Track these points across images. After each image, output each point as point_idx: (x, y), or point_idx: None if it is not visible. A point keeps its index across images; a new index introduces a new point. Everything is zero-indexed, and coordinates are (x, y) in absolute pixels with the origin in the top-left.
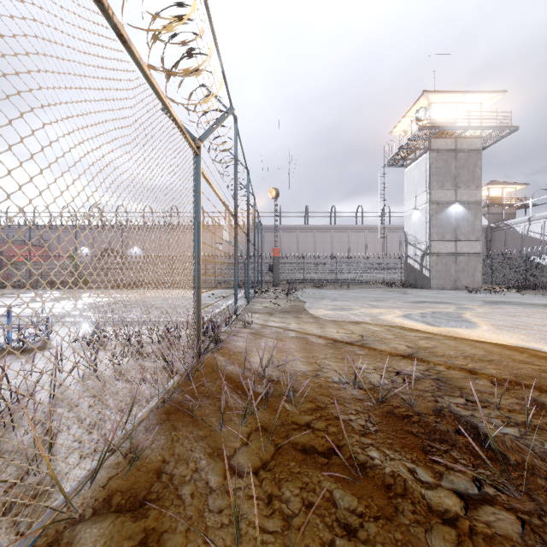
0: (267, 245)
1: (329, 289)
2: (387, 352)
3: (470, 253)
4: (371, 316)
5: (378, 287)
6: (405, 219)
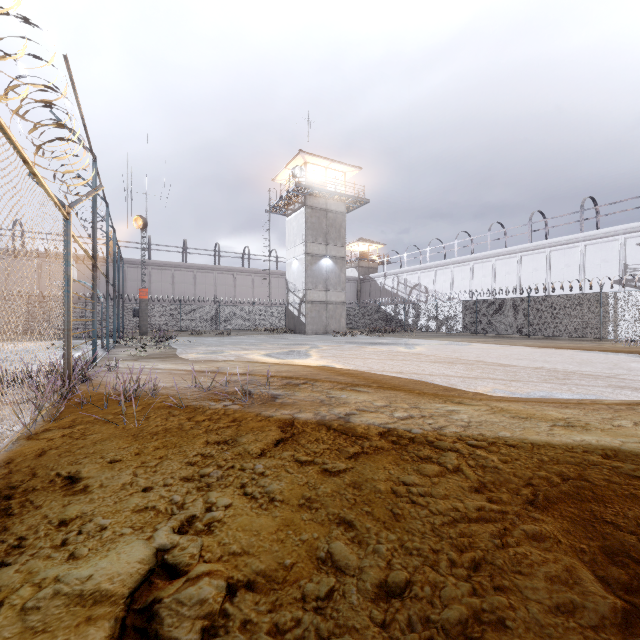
0: (131, 284)
1: (209, 336)
2: (230, 373)
3: (337, 302)
4: (237, 356)
5: (260, 333)
6: (287, 267)
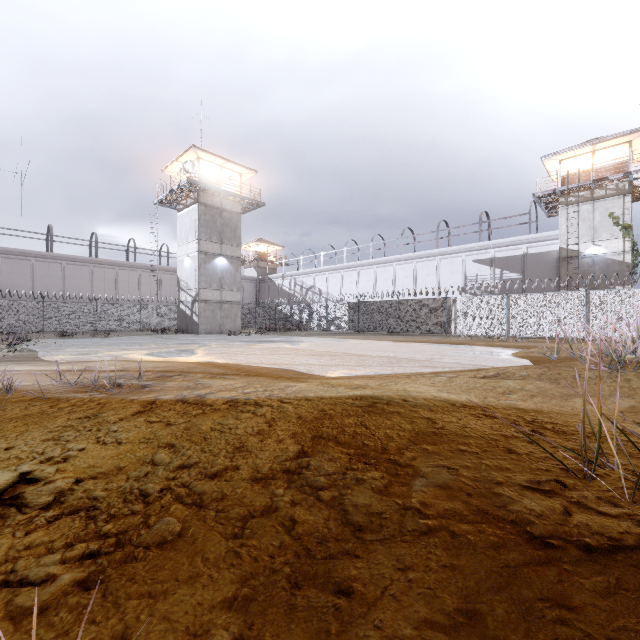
0: None
1: (82, 338)
2: (102, 370)
3: (233, 301)
4: (114, 356)
5: (147, 334)
6: (178, 264)
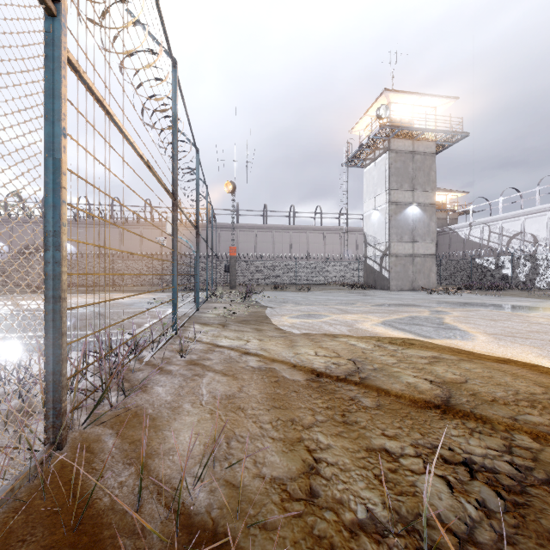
0: (224, 245)
1: (290, 291)
2: (409, 399)
3: (426, 254)
4: (347, 325)
5: (339, 289)
6: (364, 219)
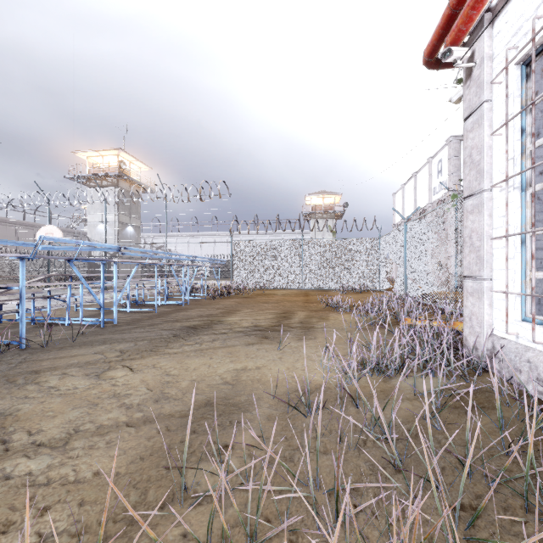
0: None
1: None
2: None
3: (136, 257)
4: None
5: None
6: (89, 227)
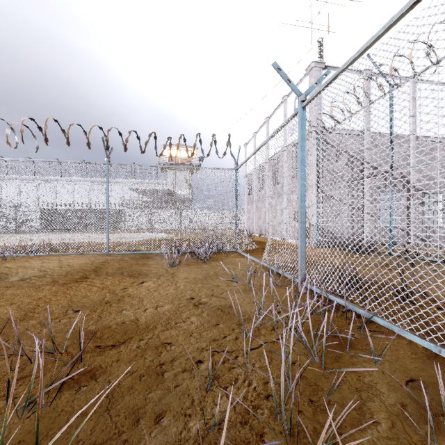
0: None
1: None
2: None
3: None
4: None
5: None
6: None
